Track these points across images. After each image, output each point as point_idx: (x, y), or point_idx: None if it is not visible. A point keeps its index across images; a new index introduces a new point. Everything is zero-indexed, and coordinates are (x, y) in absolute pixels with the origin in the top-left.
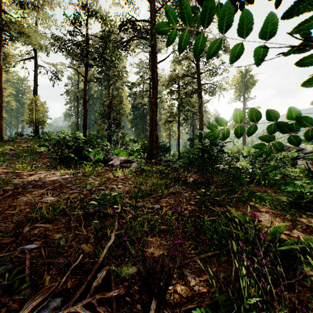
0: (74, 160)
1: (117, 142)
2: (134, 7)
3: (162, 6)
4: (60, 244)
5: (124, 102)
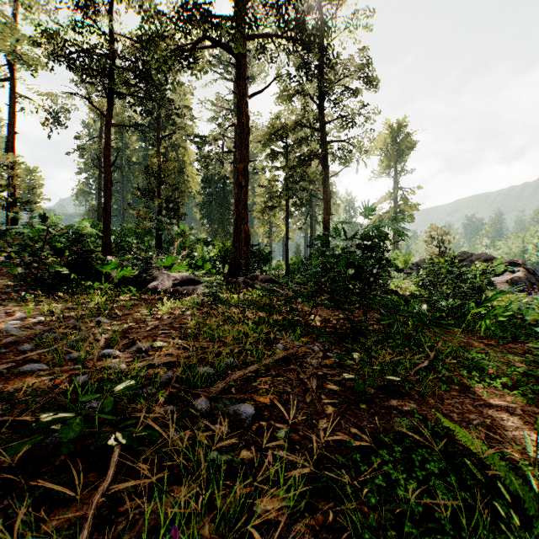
0: (73, 280)
1: (172, 244)
2: None
3: None
4: None
5: (189, 172)
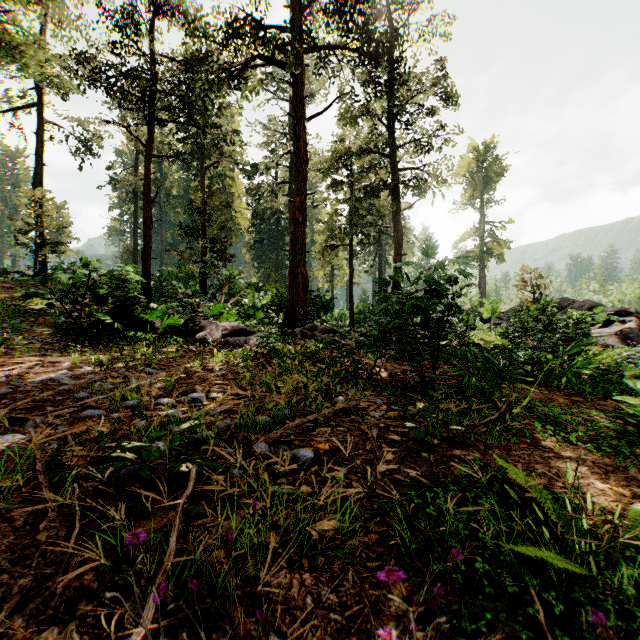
0: (115, 330)
1: (219, 290)
2: None
3: None
4: None
5: (237, 206)
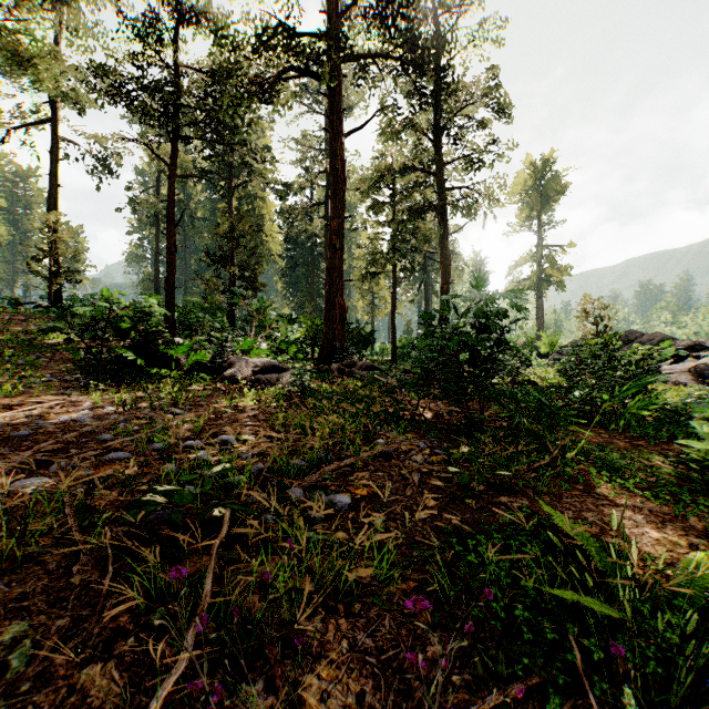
0: (137, 366)
1: (249, 322)
2: (289, 1)
3: (356, 2)
4: (8, 668)
5: (268, 229)
